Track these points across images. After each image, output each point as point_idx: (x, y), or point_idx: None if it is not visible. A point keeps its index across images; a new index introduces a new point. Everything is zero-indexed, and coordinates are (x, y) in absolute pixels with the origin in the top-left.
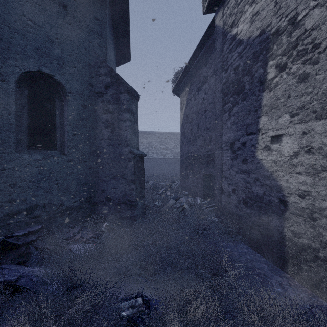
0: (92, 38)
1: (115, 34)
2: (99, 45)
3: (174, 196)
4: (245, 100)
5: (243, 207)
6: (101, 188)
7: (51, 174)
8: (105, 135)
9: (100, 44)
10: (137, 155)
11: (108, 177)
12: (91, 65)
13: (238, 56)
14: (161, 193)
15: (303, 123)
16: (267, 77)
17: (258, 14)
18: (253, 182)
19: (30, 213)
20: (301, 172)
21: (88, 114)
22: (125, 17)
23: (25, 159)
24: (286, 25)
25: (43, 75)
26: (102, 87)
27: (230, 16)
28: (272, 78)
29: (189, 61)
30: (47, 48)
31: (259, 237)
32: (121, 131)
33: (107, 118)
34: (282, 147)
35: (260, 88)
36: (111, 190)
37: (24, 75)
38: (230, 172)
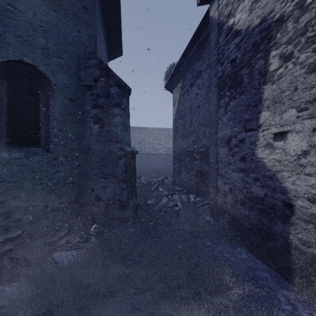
0: (80, 27)
1: (106, 27)
2: (88, 35)
3: (167, 194)
4: (243, 94)
5: (241, 208)
6: (90, 187)
7: (34, 173)
8: (94, 131)
9: (89, 35)
10: (128, 152)
11: (97, 175)
12: (79, 56)
13: (235, 48)
14: (153, 190)
15: (313, 119)
16: (270, 69)
17: (259, 1)
18: (252, 182)
19: (10, 217)
20: (311, 174)
21: (76, 109)
22: (117, 8)
23: (4, 157)
24: (293, 10)
25: (25, 65)
26: (91, 79)
27: (226, 6)
28: (275, 69)
29: (182, 56)
30: (29, 36)
31: (259, 242)
32: (111, 127)
33: (96, 113)
34: (288, 145)
35: (261, 80)
36: (100, 189)
37: (3, 65)
38: (226, 170)
